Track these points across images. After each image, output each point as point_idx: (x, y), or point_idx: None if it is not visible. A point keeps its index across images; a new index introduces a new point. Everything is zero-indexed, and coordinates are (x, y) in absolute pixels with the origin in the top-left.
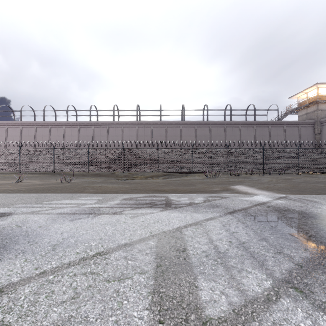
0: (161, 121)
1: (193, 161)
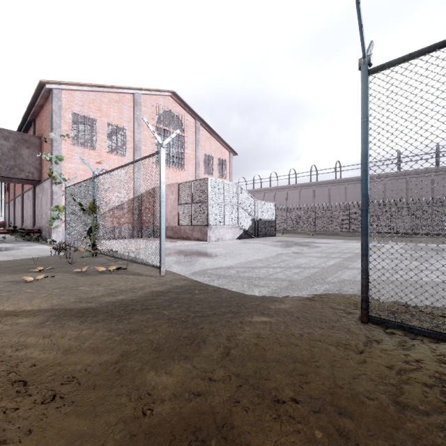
0: (398, 172)
1: (442, 221)
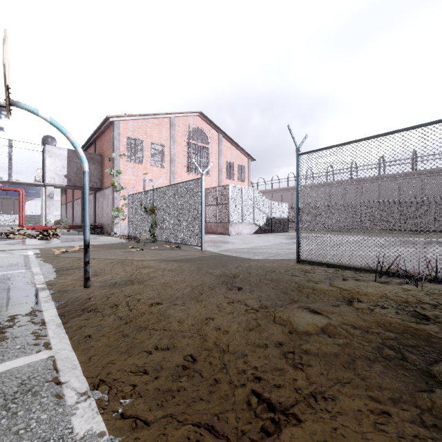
0: (413, 171)
1: None
